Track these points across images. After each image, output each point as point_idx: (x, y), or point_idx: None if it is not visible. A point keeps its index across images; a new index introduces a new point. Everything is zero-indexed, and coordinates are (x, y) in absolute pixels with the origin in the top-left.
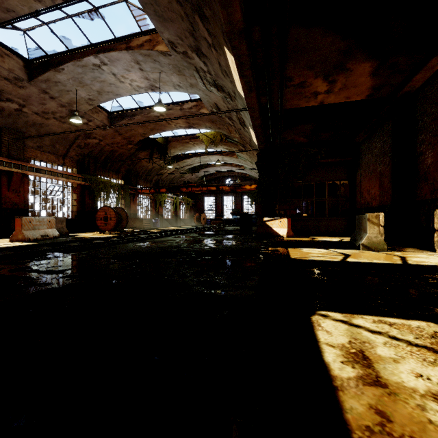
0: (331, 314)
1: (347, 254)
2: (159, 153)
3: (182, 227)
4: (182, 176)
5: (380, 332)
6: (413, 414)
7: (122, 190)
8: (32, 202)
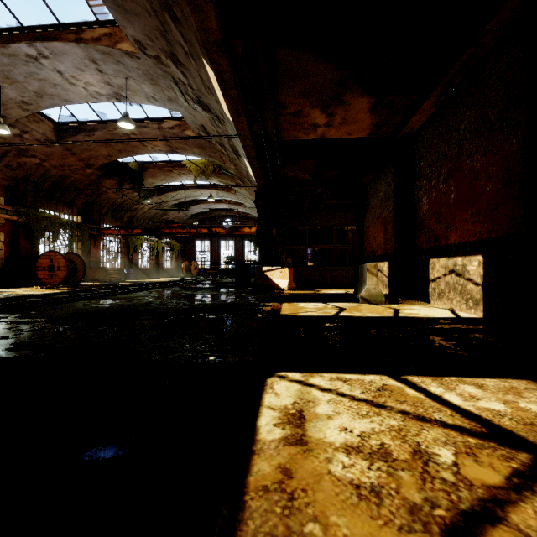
0: (291, 375)
1: (343, 308)
2: (132, 183)
3: (165, 279)
4: (166, 214)
5: (330, 390)
6: (317, 467)
7: (77, 230)
8: None
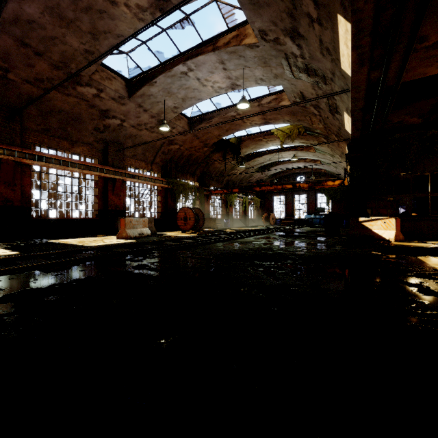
0: None
1: None
2: (232, 153)
3: (253, 227)
4: (251, 176)
5: None
6: None
7: (197, 192)
8: (129, 205)
